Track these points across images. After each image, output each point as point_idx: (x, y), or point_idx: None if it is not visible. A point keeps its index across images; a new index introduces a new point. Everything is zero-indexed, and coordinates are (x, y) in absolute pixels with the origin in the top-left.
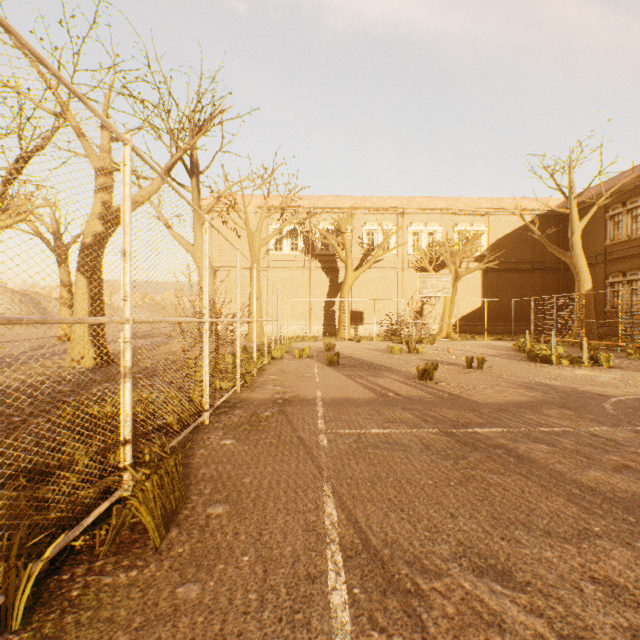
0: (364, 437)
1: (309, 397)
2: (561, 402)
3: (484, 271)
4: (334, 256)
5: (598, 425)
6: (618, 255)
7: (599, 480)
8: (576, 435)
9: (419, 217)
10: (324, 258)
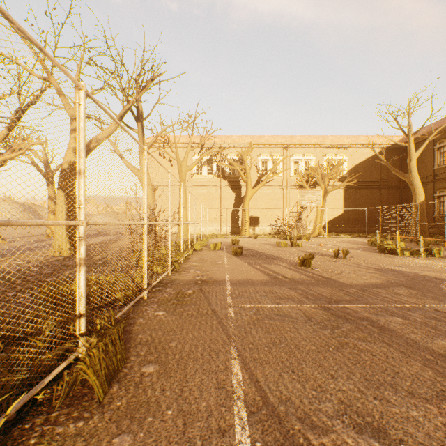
0: (261, 310)
1: (220, 279)
2: (408, 284)
3: (345, 188)
4: (238, 178)
5: (439, 302)
6: (443, 176)
7: None
8: (423, 310)
9: (298, 150)
10: (231, 179)
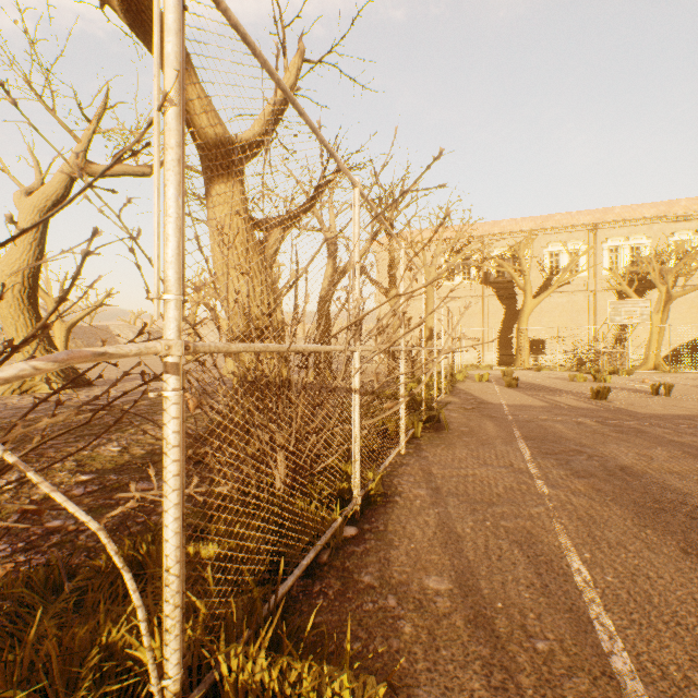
0: (536, 419)
1: (495, 403)
2: None
3: None
4: (510, 282)
5: None
6: None
7: (687, 441)
8: None
9: (617, 231)
10: (499, 285)
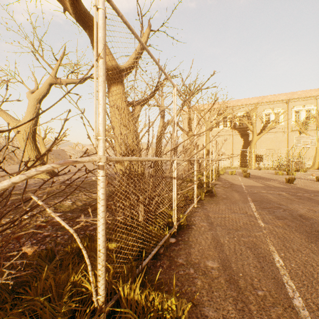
0: (258, 192)
1: (239, 184)
2: None
3: None
4: (246, 128)
5: None
6: None
7: None
8: None
9: (299, 102)
10: (240, 129)
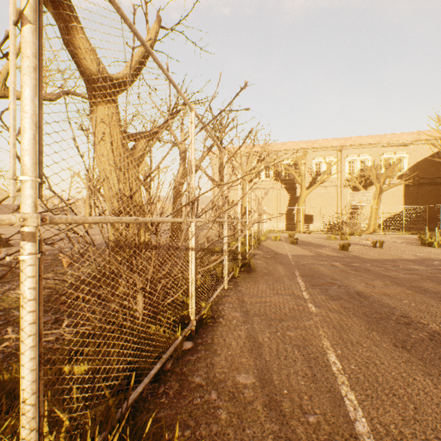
0: (308, 263)
1: (284, 253)
2: (411, 260)
3: (405, 185)
4: (293, 180)
5: (418, 266)
6: None
7: (393, 275)
8: (401, 267)
9: (353, 151)
10: (286, 181)
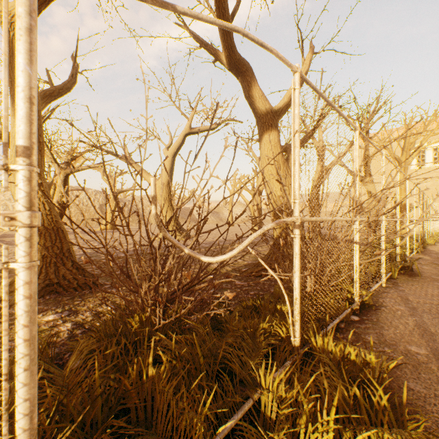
0: None
1: None
2: None
3: None
4: None
5: None
6: None
7: None
8: None
9: None
10: None
